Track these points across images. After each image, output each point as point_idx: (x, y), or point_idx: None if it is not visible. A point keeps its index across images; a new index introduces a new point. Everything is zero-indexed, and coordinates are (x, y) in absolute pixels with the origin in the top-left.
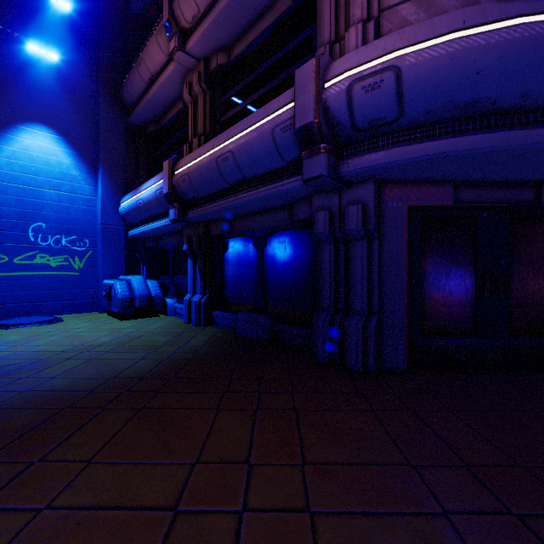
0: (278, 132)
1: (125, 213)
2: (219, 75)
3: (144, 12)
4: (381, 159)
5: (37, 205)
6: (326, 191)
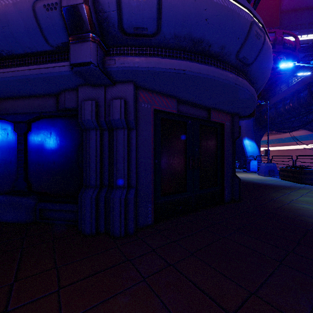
0: (40, 7)
1: None
2: None
3: None
4: (142, 63)
5: None
6: (93, 84)
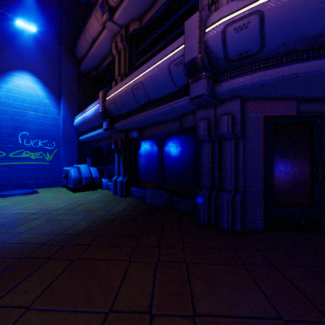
0: (172, 66)
1: (77, 126)
2: (134, 36)
3: (89, 1)
4: (246, 81)
5: (23, 121)
6: (206, 107)
